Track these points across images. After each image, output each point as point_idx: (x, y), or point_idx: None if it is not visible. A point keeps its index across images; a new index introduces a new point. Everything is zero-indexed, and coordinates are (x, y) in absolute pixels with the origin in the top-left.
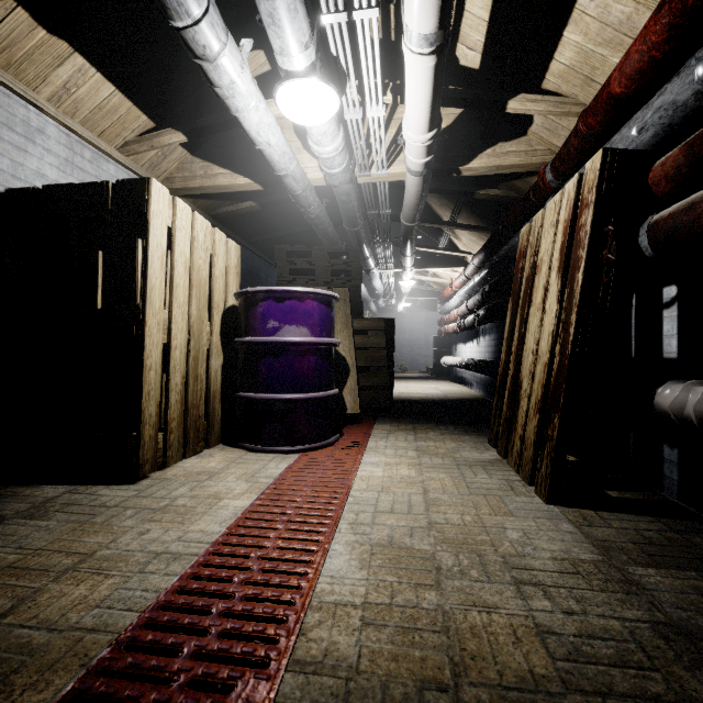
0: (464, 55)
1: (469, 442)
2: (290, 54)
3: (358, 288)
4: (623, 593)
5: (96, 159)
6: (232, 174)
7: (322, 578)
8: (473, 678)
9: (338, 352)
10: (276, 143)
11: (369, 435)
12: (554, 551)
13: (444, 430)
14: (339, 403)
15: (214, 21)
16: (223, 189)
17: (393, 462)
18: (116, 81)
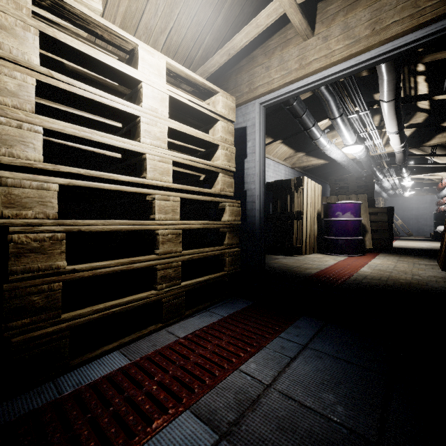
0: (421, 106)
1: (426, 260)
2: (348, 142)
3: (372, 193)
4: (443, 279)
5: (278, 166)
6: (317, 159)
7: (361, 270)
8: (392, 277)
9: (361, 223)
10: (339, 156)
11: (376, 256)
12: (431, 275)
13: (416, 257)
14: (362, 244)
15: (329, 144)
16: (313, 164)
17: (385, 261)
18: (288, 145)
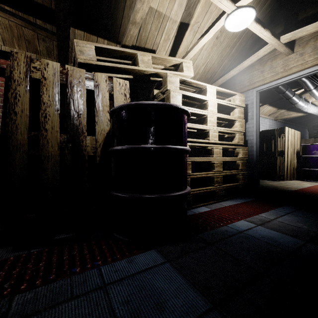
0: None
1: None
2: None
3: None
4: None
5: (264, 120)
6: (296, 113)
7: None
8: None
9: None
10: (315, 111)
11: None
12: None
13: None
14: None
15: (306, 105)
16: (293, 117)
17: None
18: (272, 106)
